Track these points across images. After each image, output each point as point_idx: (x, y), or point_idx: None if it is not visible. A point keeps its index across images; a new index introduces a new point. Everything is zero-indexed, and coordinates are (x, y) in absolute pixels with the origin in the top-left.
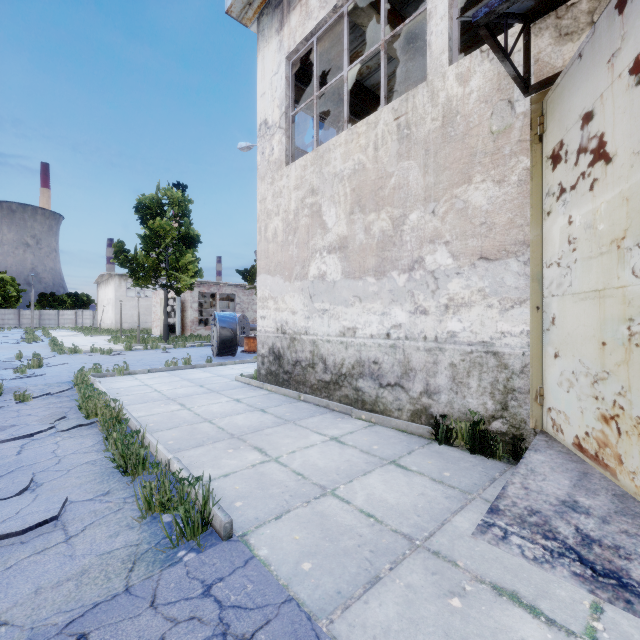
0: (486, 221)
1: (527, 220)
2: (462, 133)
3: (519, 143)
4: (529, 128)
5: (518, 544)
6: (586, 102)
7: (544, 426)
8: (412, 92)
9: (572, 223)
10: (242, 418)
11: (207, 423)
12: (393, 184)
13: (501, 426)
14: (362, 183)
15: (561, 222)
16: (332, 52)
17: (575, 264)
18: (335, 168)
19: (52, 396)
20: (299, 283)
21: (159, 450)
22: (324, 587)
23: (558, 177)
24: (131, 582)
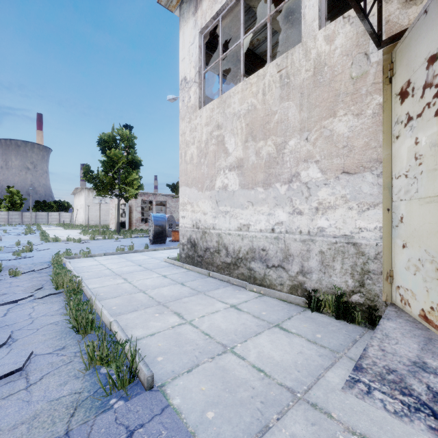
0: (347, 144)
1: (379, 143)
2: (329, 79)
3: (373, 85)
4: (381, 73)
5: (380, 398)
6: (431, 47)
7: (393, 300)
8: (291, 51)
9: (418, 143)
10: (167, 289)
11: (141, 293)
12: (276, 119)
13: (359, 299)
14: (254, 119)
15: (408, 143)
16: (232, 29)
17: (421, 175)
18: (234, 109)
19: (36, 272)
20: (208, 192)
21: (104, 314)
22: (224, 435)
23: (406, 108)
24: (71, 426)
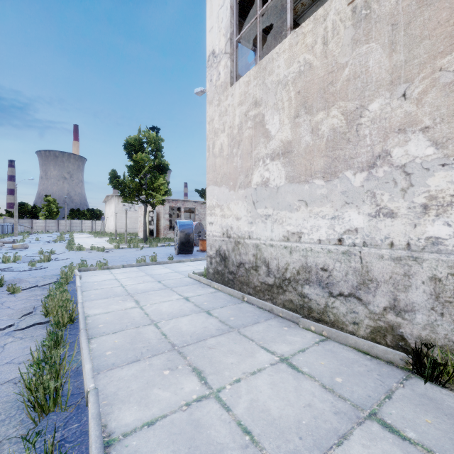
0: None
1: None
2: None
3: None
4: None
5: None
6: None
7: None
8: None
9: None
10: (187, 321)
11: (152, 326)
12: (347, 75)
13: None
14: (308, 83)
15: None
16: None
17: None
18: (278, 75)
19: (39, 288)
20: (243, 191)
21: (84, 372)
22: None
23: None
24: None
